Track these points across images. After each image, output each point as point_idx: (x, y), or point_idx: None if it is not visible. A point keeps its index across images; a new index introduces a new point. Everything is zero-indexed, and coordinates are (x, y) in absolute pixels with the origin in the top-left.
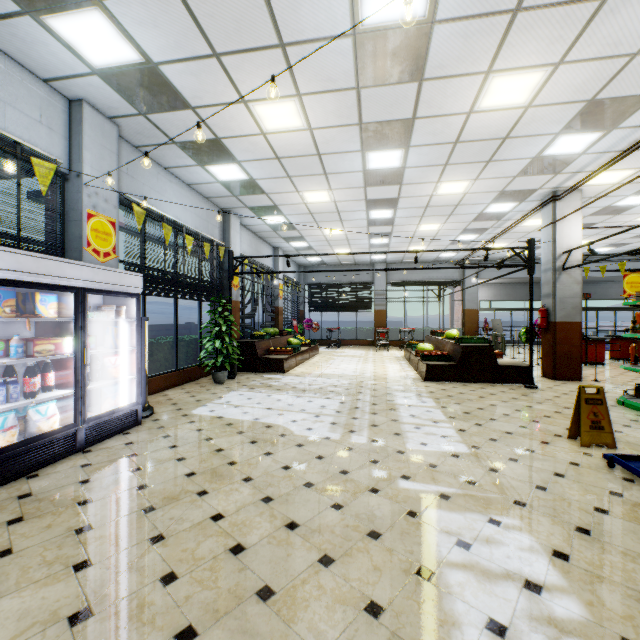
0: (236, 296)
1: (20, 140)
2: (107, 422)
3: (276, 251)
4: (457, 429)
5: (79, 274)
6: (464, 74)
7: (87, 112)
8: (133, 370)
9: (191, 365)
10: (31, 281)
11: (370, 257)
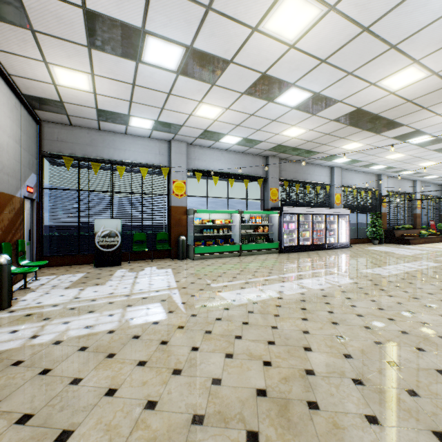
0: (384, 210)
1: (323, 183)
2: (342, 244)
3: (414, 182)
4: None
5: (337, 211)
6: None
7: (335, 169)
8: (347, 234)
9: (362, 238)
10: (331, 214)
11: None
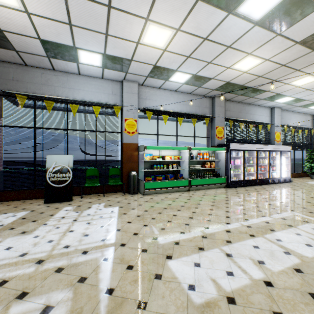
0: None
1: (265, 122)
2: (284, 179)
3: None
4: None
5: (280, 148)
6: None
7: (275, 109)
8: (288, 169)
9: (299, 172)
10: (274, 150)
11: None
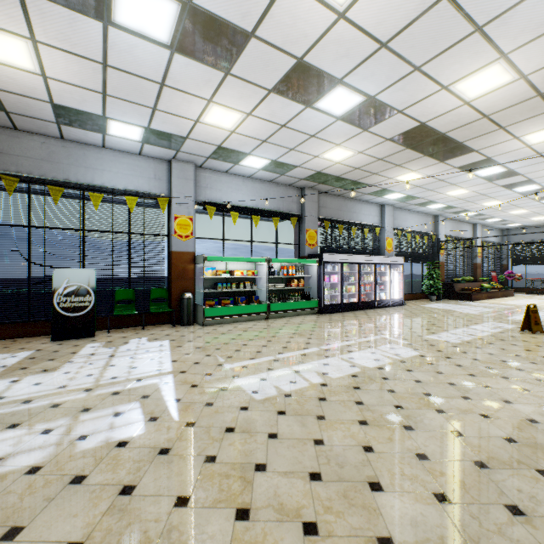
0: (442, 259)
1: (372, 224)
2: (395, 302)
3: (474, 226)
4: (543, 319)
5: (390, 260)
6: (543, 169)
7: (385, 207)
8: (400, 288)
9: (417, 292)
10: (382, 263)
11: None
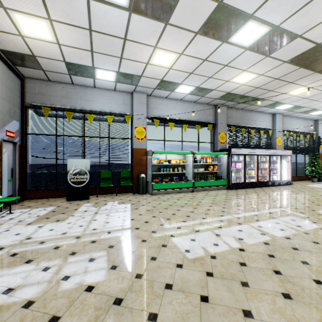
0: (321, 151)
1: (266, 128)
2: (284, 182)
3: None
4: None
5: (280, 152)
6: None
7: (276, 115)
8: (288, 172)
9: (301, 175)
10: (274, 154)
11: None
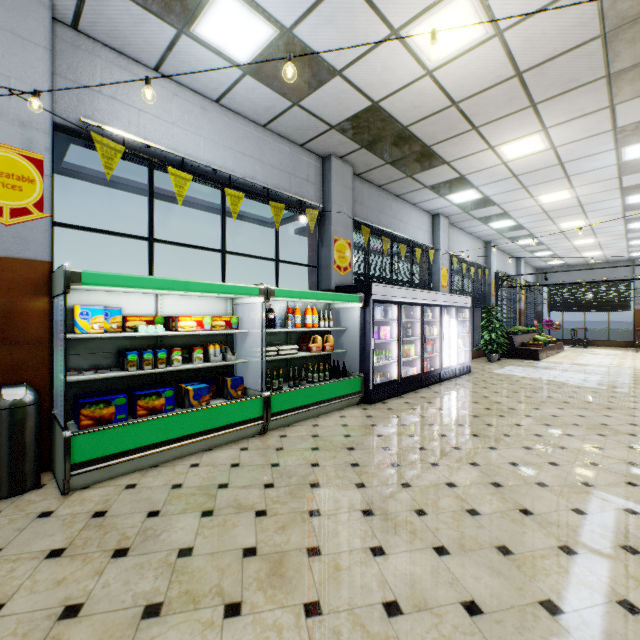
0: (493, 302)
1: (424, 243)
2: (461, 368)
3: (518, 261)
4: None
5: (457, 300)
6: None
7: (440, 219)
8: (465, 345)
9: None
10: (448, 305)
11: (628, 255)
